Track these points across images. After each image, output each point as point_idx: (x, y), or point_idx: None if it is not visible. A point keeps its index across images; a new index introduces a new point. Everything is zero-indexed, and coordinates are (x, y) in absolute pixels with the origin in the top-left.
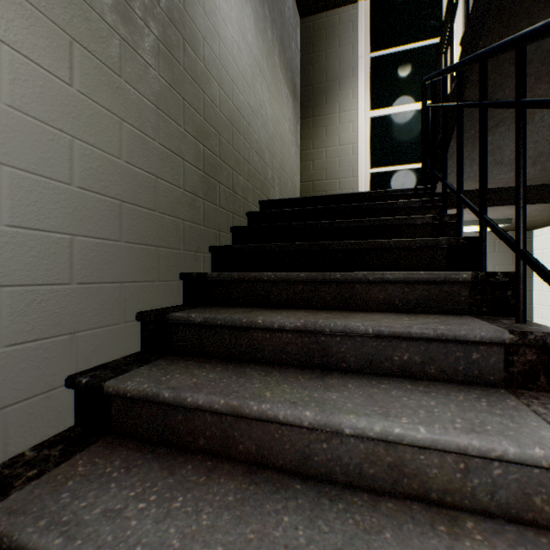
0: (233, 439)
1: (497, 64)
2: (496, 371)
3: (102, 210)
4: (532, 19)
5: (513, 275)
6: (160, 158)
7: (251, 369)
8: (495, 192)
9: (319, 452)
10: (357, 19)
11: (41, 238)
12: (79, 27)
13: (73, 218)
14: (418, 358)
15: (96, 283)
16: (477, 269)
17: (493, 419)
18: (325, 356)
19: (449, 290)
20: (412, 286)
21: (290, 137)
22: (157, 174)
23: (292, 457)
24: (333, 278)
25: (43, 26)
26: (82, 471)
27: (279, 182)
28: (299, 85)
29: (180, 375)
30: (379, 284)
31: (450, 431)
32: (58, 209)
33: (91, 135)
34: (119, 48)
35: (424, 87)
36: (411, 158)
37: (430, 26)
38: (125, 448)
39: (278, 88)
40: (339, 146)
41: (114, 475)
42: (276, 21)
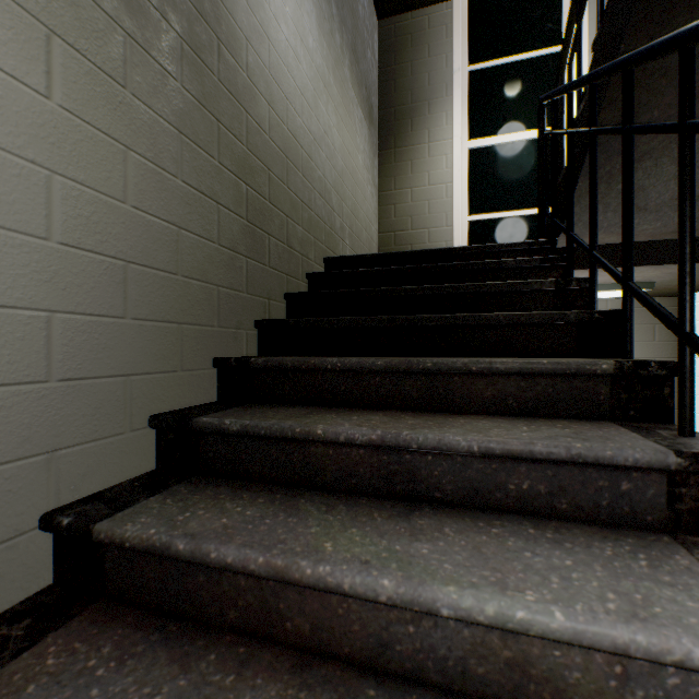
0: (277, 613)
1: (643, 75)
2: (655, 509)
3: (97, 275)
4: (693, 13)
5: (672, 366)
6: (184, 201)
7: (306, 501)
8: (635, 248)
9: (402, 638)
10: (453, 21)
11: (1, 317)
12: (61, 14)
13: (52, 287)
14: (543, 488)
15: (88, 378)
16: (617, 354)
17: (662, 594)
18: (411, 481)
19: (582, 386)
20: (532, 380)
21: (364, 175)
22: (180, 224)
23: (363, 644)
24: (422, 367)
25: (3, 10)
26: (53, 666)
27: (351, 233)
28: (377, 106)
29: (205, 511)
30: (485, 377)
31: (601, 618)
32: (28, 274)
33: (80, 169)
34: (124, 47)
35: (541, 108)
36: (521, 202)
37: (546, 30)
38: (122, 623)
39: (348, 110)
40: (428, 186)
41: (99, 673)
42: (346, 21)
